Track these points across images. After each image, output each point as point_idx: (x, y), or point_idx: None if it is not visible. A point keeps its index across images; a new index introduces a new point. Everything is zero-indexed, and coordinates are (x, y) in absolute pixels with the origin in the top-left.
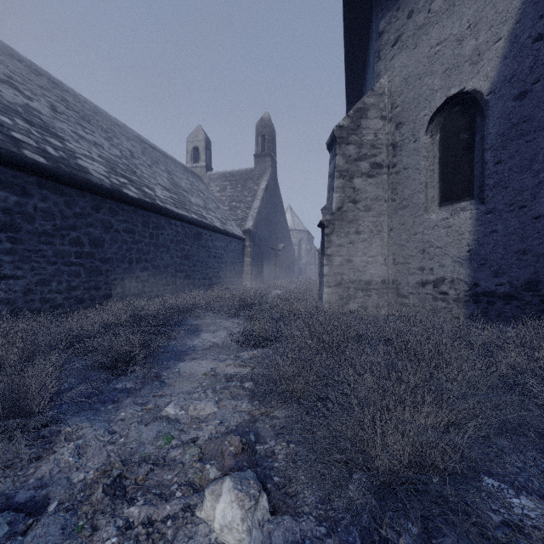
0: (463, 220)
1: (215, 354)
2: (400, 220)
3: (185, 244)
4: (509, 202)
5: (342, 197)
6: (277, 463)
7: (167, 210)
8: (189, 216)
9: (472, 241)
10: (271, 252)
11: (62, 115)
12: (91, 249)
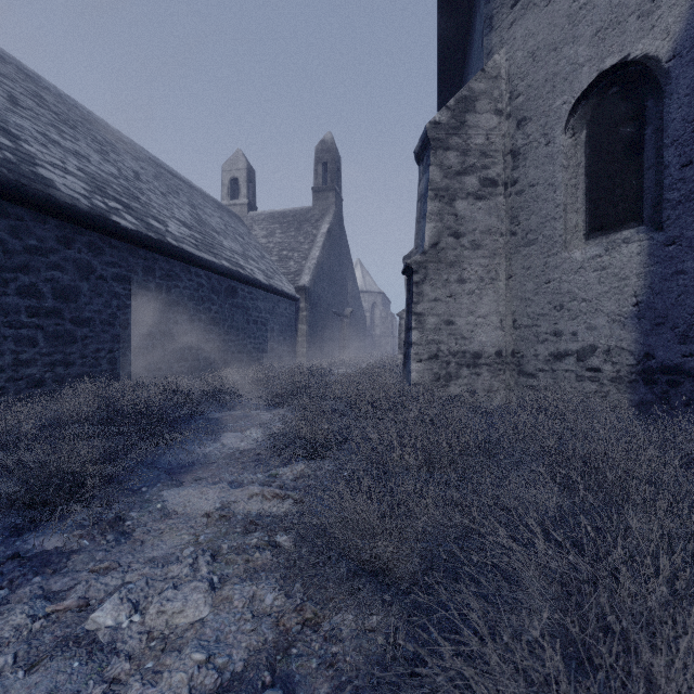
0: (627, 257)
1: (237, 471)
2: (524, 262)
3: (212, 302)
4: None
5: (438, 228)
6: None
7: (182, 251)
8: (218, 262)
9: (641, 289)
10: (335, 319)
11: (27, 110)
12: (56, 304)
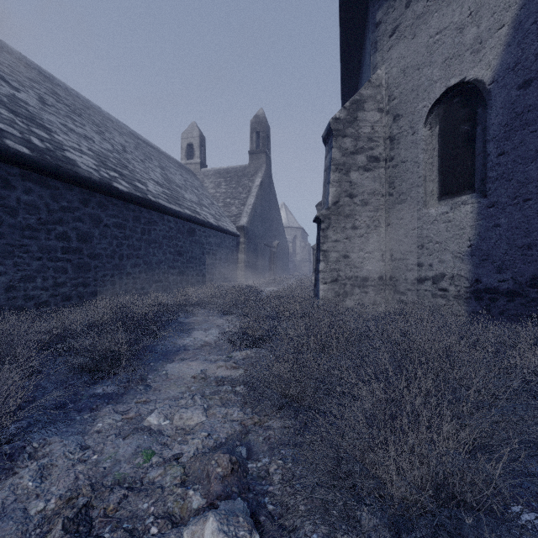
0: (464, 214)
1: (206, 355)
2: (398, 215)
3: (178, 240)
4: (513, 195)
5: (338, 191)
6: (272, 487)
7: (159, 205)
8: (183, 211)
9: (473, 236)
10: (266, 249)
11: (51, 107)
12: (79, 244)
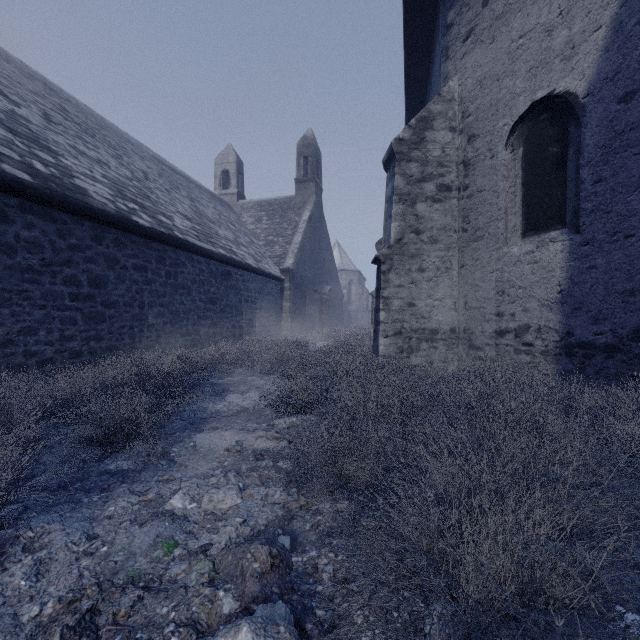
0: (553, 254)
1: (243, 422)
2: (474, 255)
3: (211, 285)
4: (612, 231)
5: (402, 226)
6: (321, 586)
7: (187, 243)
8: (216, 251)
9: (564, 280)
10: (315, 296)
11: (58, 126)
12: (91, 290)
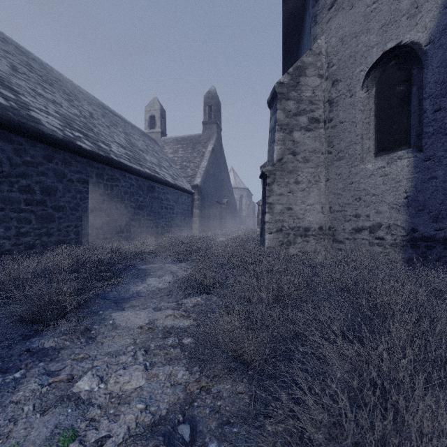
0: (400, 168)
1: (157, 301)
2: (336, 171)
3: (139, 195)
4: None
5: (282, 149)
6: None
7: (120, 163)
8: (143, 170)
9: (409, 188)
10: (217, 206)
11: (22, 74)
12: (42, 197)
